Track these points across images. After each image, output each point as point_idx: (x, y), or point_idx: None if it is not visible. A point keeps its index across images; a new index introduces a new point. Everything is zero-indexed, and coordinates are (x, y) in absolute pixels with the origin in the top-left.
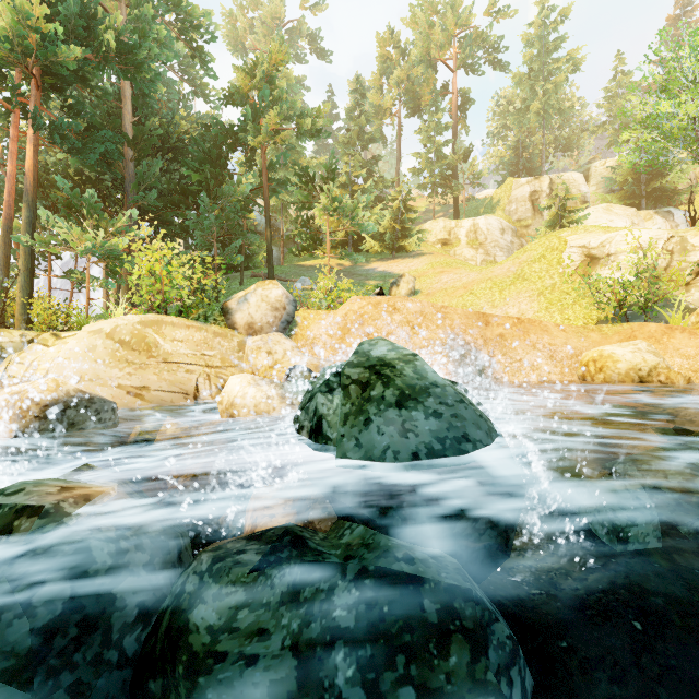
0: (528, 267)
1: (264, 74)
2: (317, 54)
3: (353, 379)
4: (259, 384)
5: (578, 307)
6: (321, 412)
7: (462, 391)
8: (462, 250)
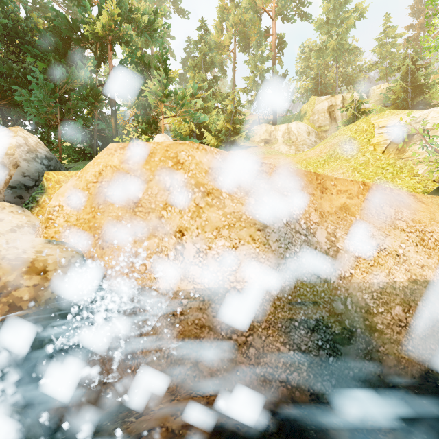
0: (339, 147)
1: None
2: (178, 12)
3: None
4: None
5: (398, 180)
6: None
7: None
8: (279, 147)
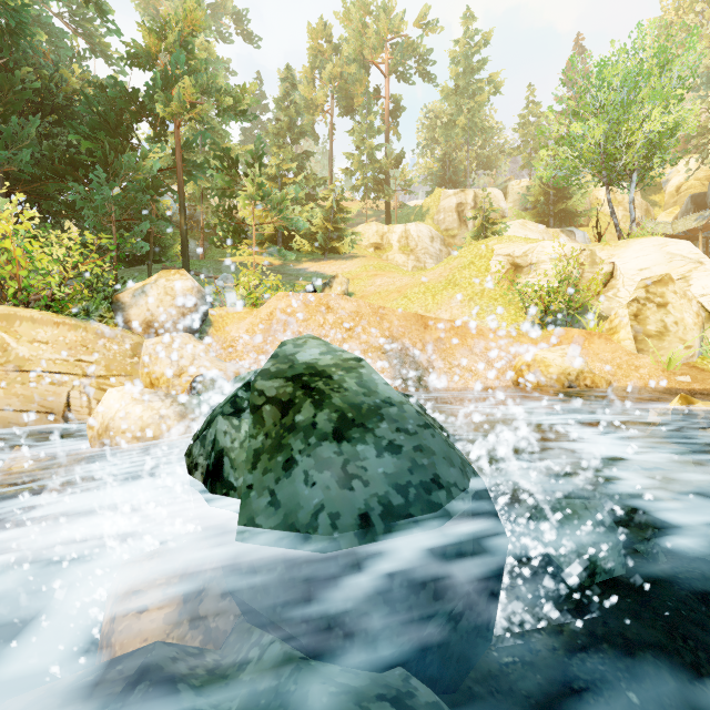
0: (458, 272)
1: (177, 36)
2: (243, 36)
3: (268, 396)
4: (149, 400)
5: (506, 313)
6: (222, 444)
7: (416, 406)
8: (394, 255)
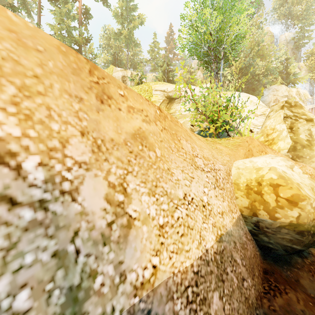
0: None
1: None
2: None
3: None
4: None
5: None
6: None
7: None
8: None
